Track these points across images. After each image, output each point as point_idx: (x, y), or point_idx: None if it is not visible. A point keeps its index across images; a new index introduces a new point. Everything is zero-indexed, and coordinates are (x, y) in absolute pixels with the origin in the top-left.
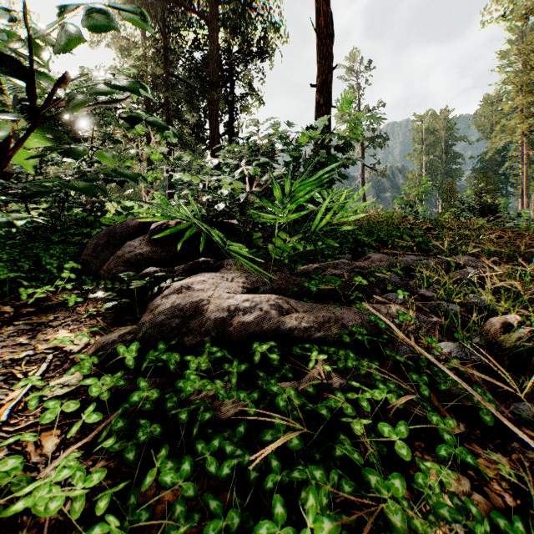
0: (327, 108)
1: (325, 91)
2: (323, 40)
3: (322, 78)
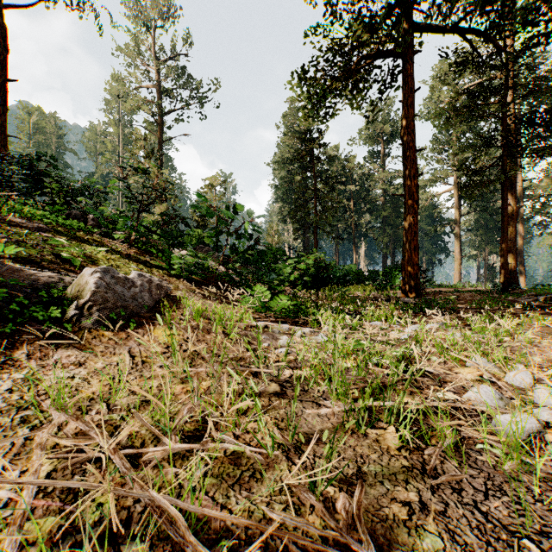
0: (7, 110)
1: (5, 94)
2: (2, 48)
3: (1, 81)
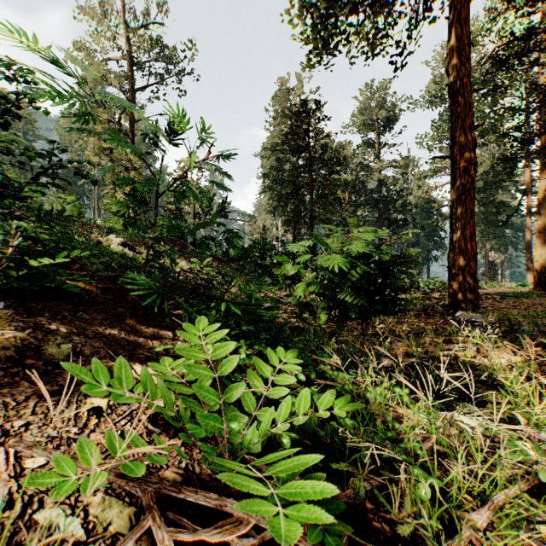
0: None
1: None
2: None
3: None
